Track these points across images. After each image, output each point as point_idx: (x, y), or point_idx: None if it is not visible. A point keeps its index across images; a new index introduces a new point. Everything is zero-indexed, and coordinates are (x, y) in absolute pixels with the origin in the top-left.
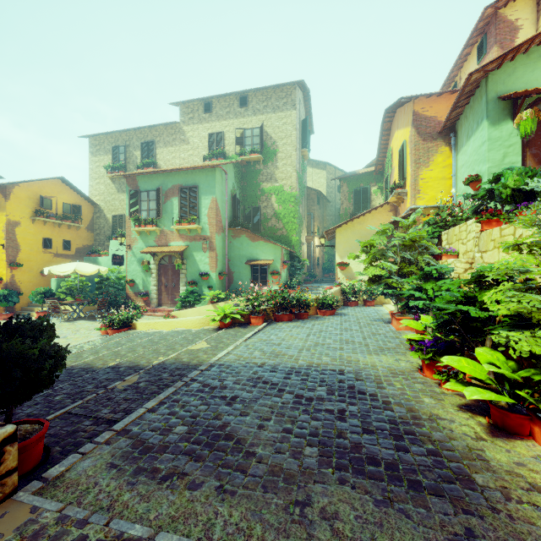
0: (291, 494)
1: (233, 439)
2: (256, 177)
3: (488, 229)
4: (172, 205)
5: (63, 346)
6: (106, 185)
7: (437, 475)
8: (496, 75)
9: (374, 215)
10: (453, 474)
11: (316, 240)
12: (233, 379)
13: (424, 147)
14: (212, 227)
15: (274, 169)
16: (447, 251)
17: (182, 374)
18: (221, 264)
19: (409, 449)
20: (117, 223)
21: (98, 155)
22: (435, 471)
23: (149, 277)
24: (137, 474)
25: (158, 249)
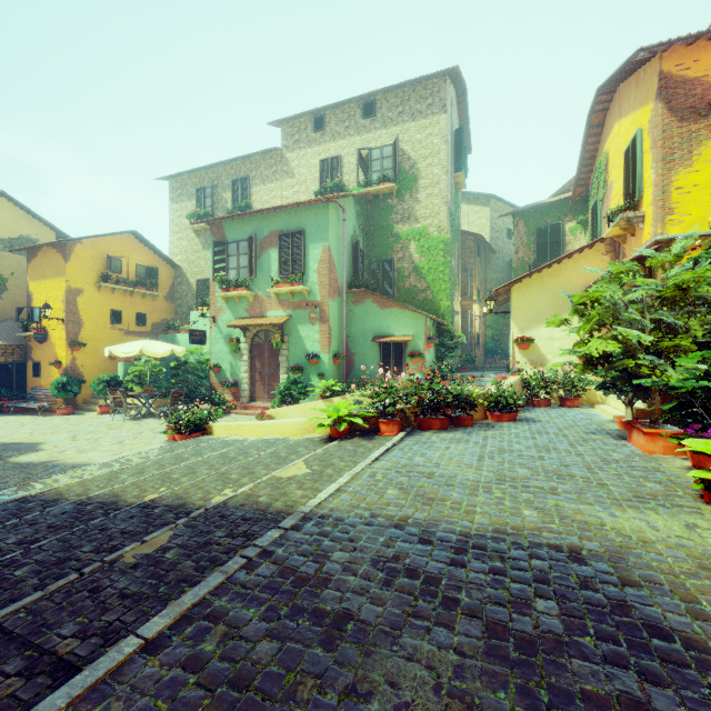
0: None
1: None
2: (387, 216)
3: None
4: (269, 260)
5: (111, 456)
6: (190, 240)
7: None
8: None
9: (578, 262)
10: None
11: (475, 308)
12: (344, 556)
13: (682, 132)
14: (324, 289)
15: (413, 203)
16: None
17: (250, 532)
18: (336, 341)
19: None
20: (203, 290)
21: (179, 201)
22: None
23: (238, 361)
24: None
25: (250, 322)
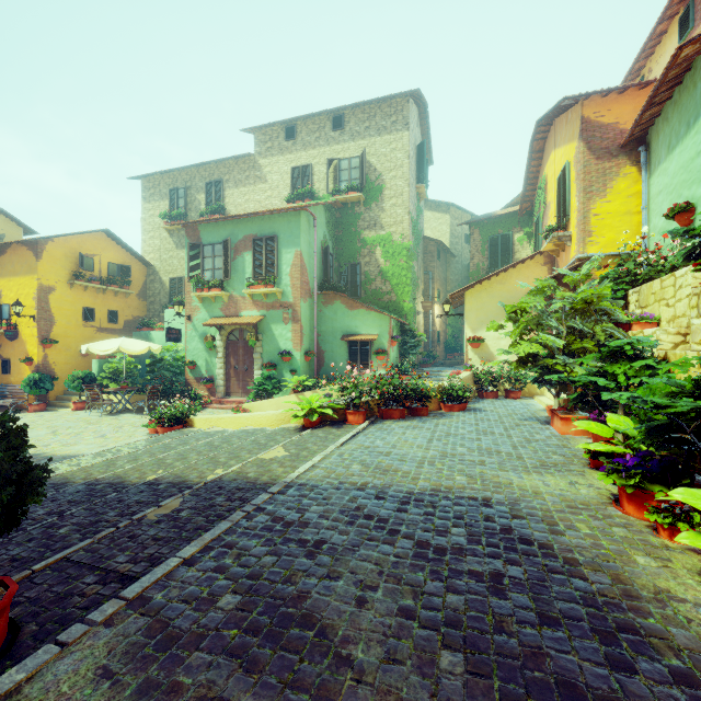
0: None
1: (314, 627)
2: (355, 223)
3: None
4: (244, 262)
5: (98, 448)
6: (162, 239)
7: None
8: None
9: (521, 271)
10: None
11: (436, 308)
12: (319, 509)
13: (599, 169)
14: (296, 291)
15: (379, 212)
16: (641, 317)
17: (244, 497)
18: (307, 340)
19: (635, 666)
20: (176, 288)
21: (152, 200)
22: None
23: (214, 358)
24: (142, 696)
25: (225, 321)
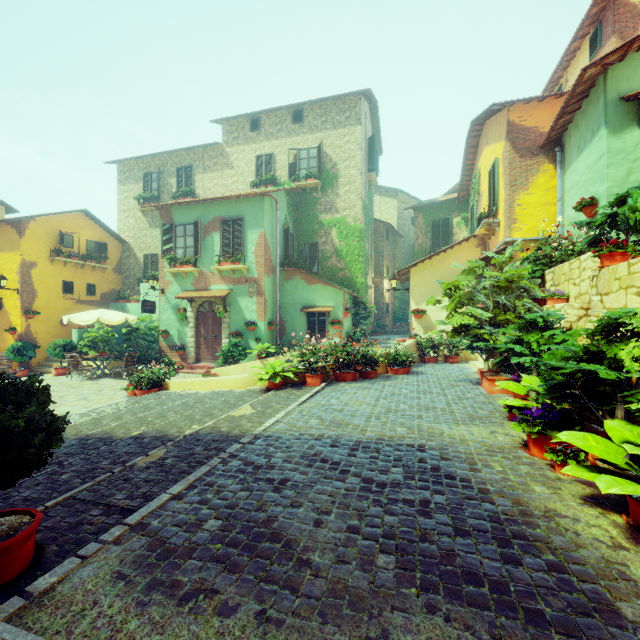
0: (360, 628)
1: (281, 541)
2: (313, 207)
3: (610, 265)
4: (213, 242)
5: (82, 409)
6: (137, 219)
7: (565, 602)
8: (618, 70)
9: (458, 252)
10: (588, 602)
11: (385, 283)
12: (283, 455)
13: (522, 165)
14: (260, 267)
15: (334, 197)
16: (554, 294)
17: (219, 447)
18: (270, 311)
19: (521, 560)
20: (150, 264)
21: (127, 183)
22: (562, 596)
23: (185, 327)
24: (151, 590)
25: (196, 294)
